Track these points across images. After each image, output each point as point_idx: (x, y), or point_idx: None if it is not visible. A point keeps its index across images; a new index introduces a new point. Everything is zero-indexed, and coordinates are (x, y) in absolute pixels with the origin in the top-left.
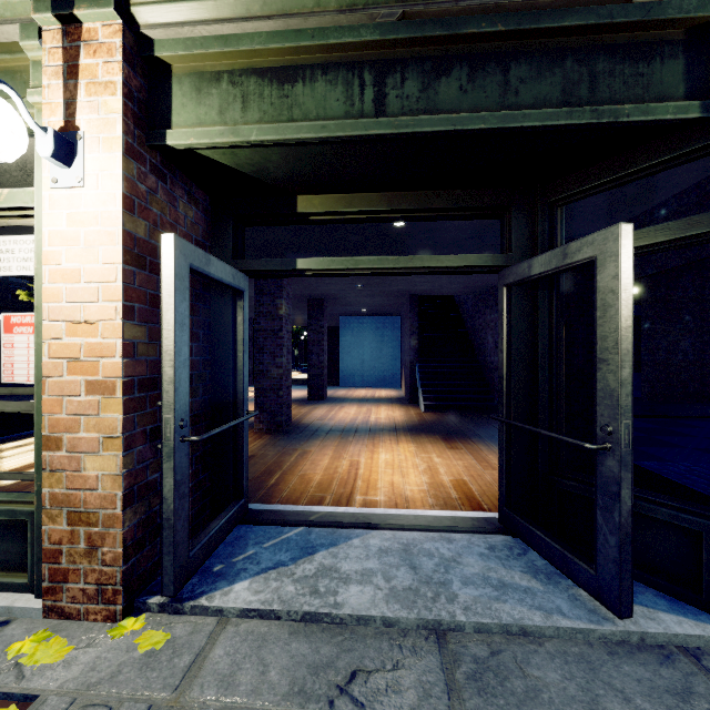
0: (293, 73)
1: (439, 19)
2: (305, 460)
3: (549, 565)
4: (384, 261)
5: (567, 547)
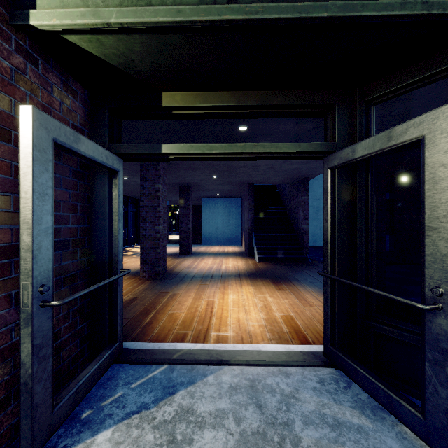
0: None
1: None
2: (174, 301)
3: (371, 398)
4: (233, 147)
5: (390, 387)
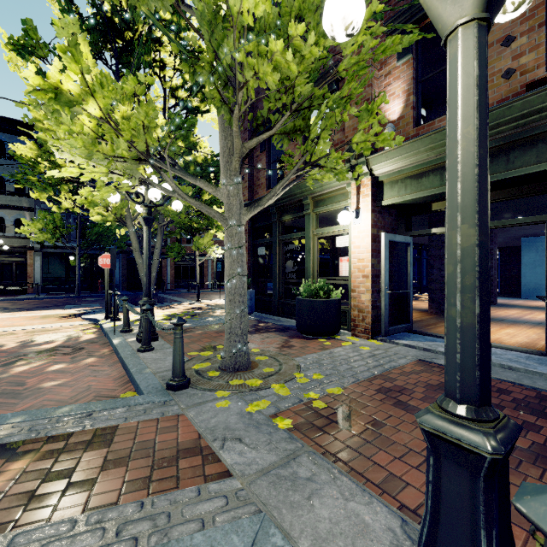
0: (421, 175)
1: None
2: None
3: None
4: None
5: None
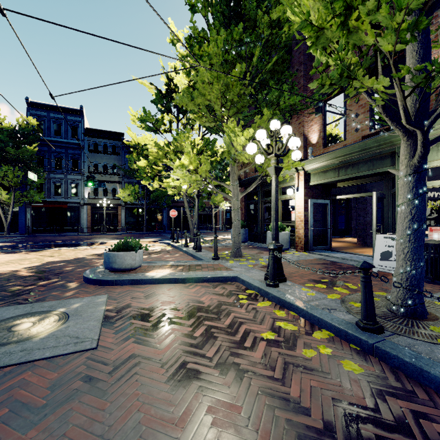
0: (326, 171)
1: (345, 161)
2: (360, 249)
3: None
4: (354, 195)
5: None
